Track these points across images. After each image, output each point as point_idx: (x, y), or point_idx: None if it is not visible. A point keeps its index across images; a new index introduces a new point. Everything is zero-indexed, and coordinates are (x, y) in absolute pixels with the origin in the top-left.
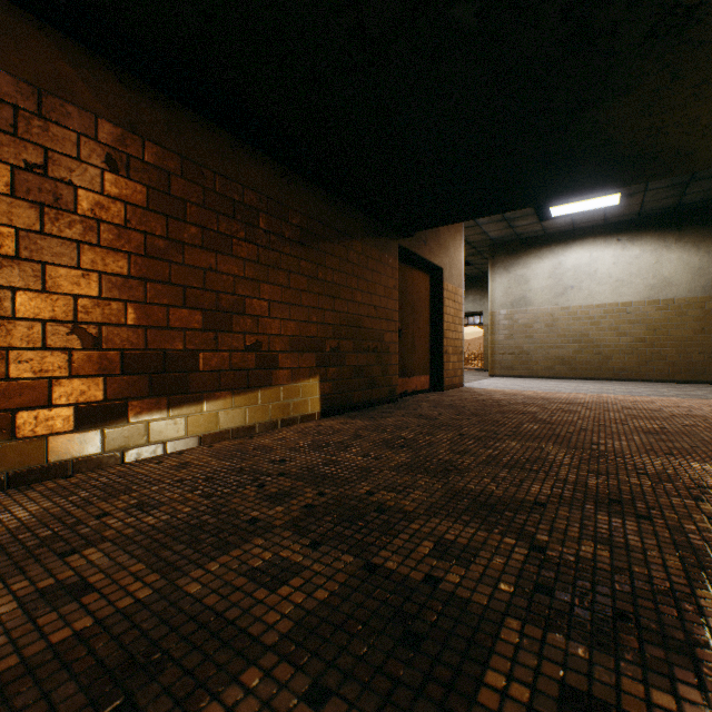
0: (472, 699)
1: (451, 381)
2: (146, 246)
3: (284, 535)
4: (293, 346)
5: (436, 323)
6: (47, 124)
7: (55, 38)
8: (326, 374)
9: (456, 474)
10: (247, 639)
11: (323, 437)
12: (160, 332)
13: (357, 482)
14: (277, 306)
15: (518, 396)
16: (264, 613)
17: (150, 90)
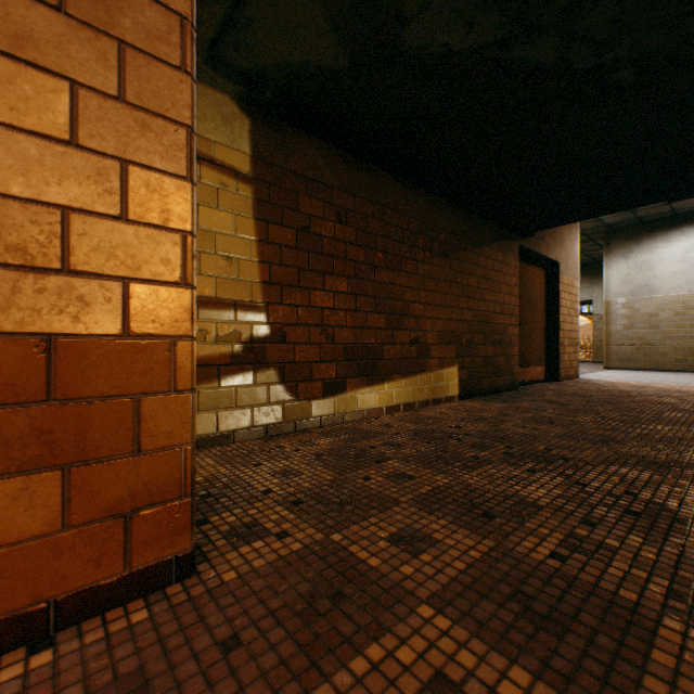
0: (684, 536)
1: (566, 372)
2: (355, 271)
3: (504, 465)
4: (439, 340)
5: (551, 315)
6: (310, 199)
7: (314, 142)
8: (462, 363)
9: (614, 443)
10: (527, 502)
11: (474, 413)
12: (362, 331)
13: (531, 442)
14: (429, 308)
15: (648, 388)
16: (526, 495)
17: (357, 161)
